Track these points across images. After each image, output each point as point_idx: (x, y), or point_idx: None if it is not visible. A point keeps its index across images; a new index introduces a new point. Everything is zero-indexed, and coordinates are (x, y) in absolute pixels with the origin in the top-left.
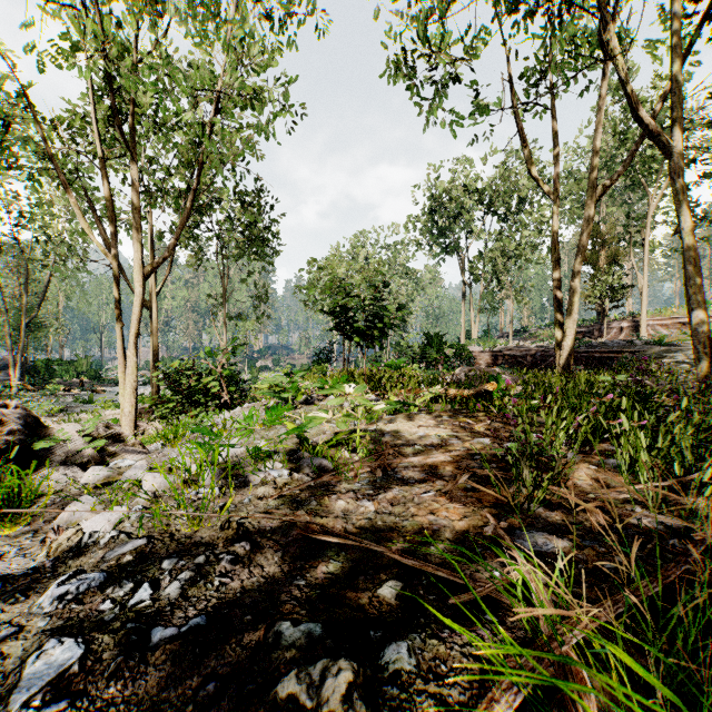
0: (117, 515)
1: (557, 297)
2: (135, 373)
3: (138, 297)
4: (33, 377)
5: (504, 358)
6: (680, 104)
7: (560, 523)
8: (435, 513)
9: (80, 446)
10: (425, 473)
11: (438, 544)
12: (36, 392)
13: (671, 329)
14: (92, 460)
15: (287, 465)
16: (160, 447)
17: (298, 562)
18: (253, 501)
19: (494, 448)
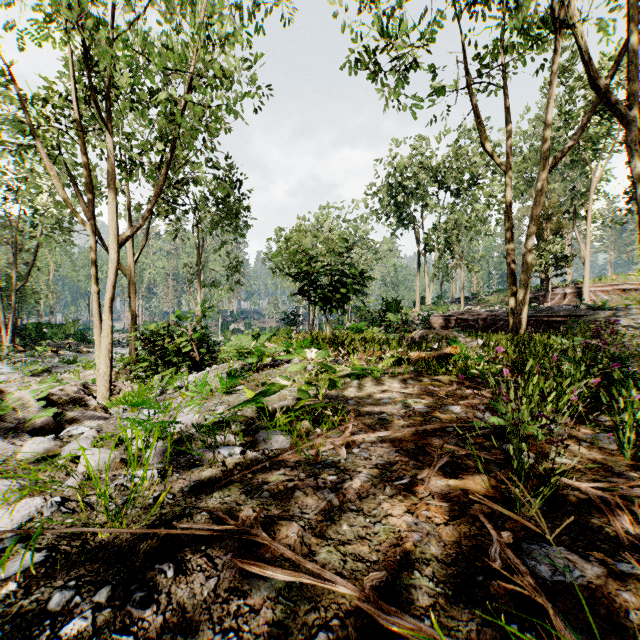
0: (26, 511)
1: (511, 264)
2: (109, 336)
3: (112, 264)
4: (24, 339)
5: (457, 322)
6: (635, 73)
7: (573, 529)
8: (413, 512)
9: (36, 412)
10: (395, 450)
11: (424, 567)
12: (25, 353)
13: (611, 295)
14: (47, 426)
15: (242, 438)
16: (121, 411)
17: (235, 600)
18: (195, 489)
19: (466, 418)
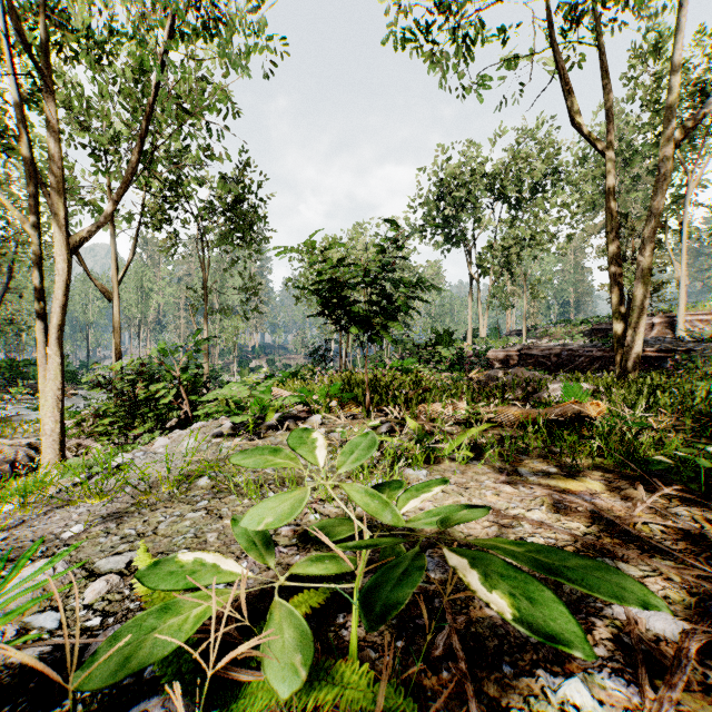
0: None
1: (618, 278)
2: (59, 378)
3: (61, 276)
4: None
5: (521, 358)
6: None
7: None
8: None
9: None
10: None
11: None
12: None
13: (711, 325)
14: None
15: None
16: None
17: None
18: None
19: None
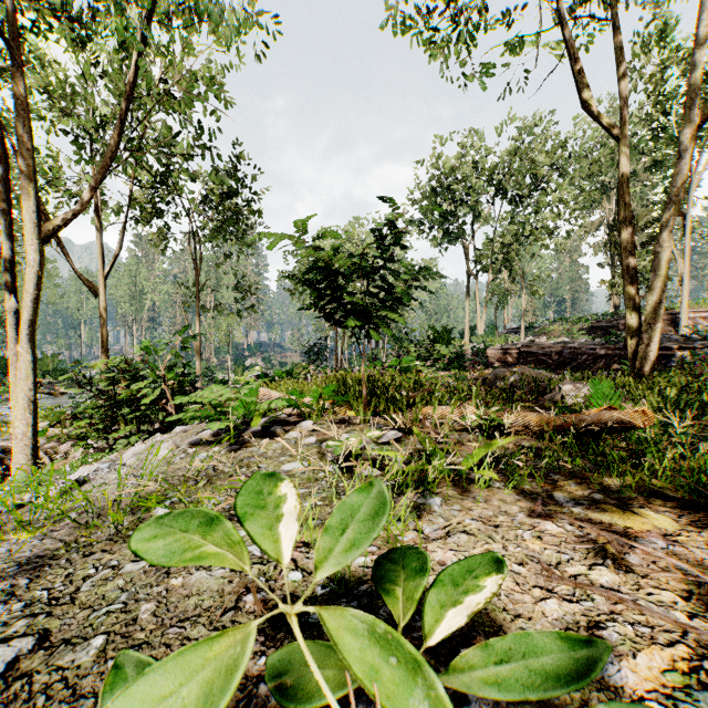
0: None
1: (631, 271)
2: (31, 377)
3: (33, 268)
4: None
5: (521, 356)
6: None
7: None
8: None
9: None
10: None
11: None
12: None
13: None
14: None
15: None
16: None
17: None
18: None
19: None
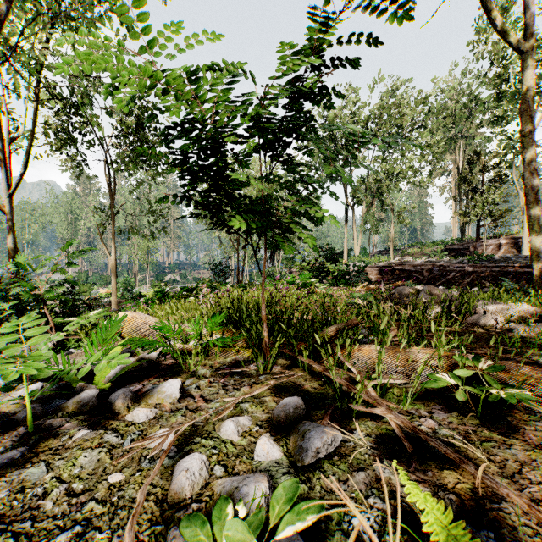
0: None
1: (535, 187)
2: None
3: None
4: None
5: (394, 273)
6: None
7: None
8: None
9: None
10: None
11: None
12: None
13: None
14: None
15: None
16: None
17: None
18: None
19: None
